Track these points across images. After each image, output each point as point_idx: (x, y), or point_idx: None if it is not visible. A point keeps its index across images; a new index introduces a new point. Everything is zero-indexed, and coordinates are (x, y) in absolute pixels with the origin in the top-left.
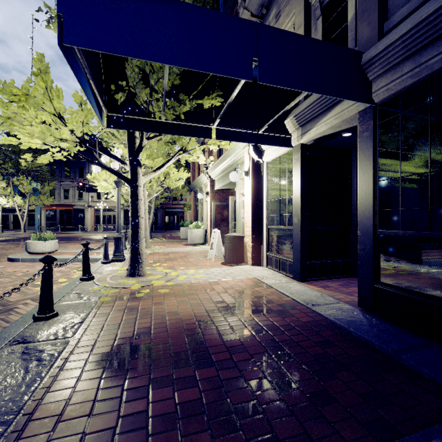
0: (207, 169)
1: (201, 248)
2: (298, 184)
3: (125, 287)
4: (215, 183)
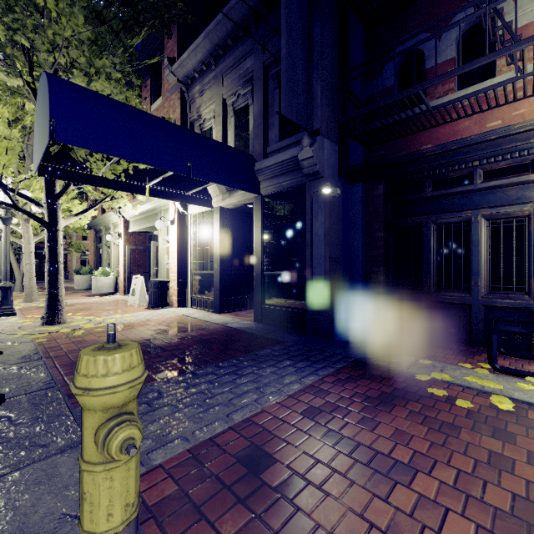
0: (120, 208)
1: (112, 297)
2: (217, 237)
3: (52, 332)
4: (129, 224)
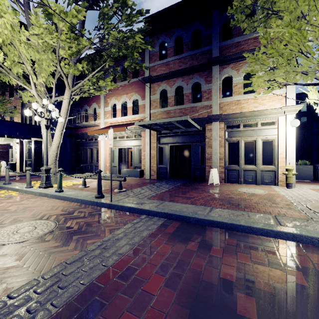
0: None
1: None
2: (33, 149)
3: None
4: None
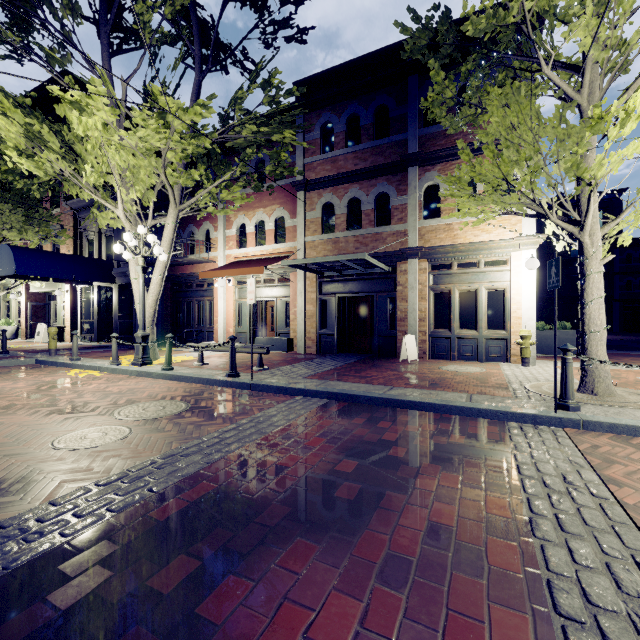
0: None
1: (17, 340)
2: (96, 302)
3: None
4: (31, 287)
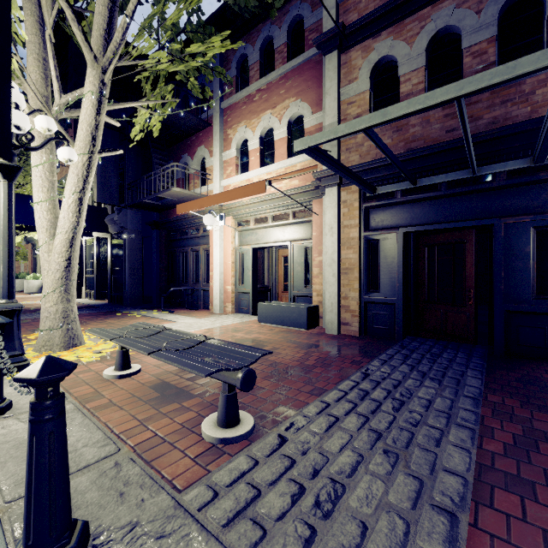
0: None
1: (39, 295)
2: (95, 255)
3: None
4: None
